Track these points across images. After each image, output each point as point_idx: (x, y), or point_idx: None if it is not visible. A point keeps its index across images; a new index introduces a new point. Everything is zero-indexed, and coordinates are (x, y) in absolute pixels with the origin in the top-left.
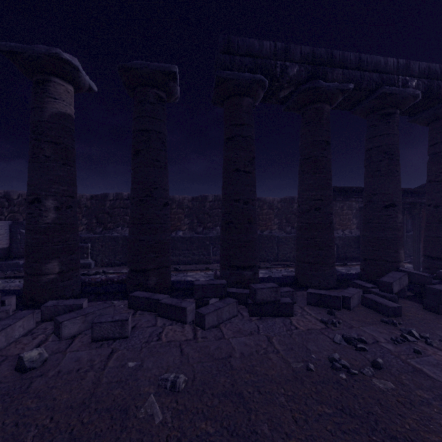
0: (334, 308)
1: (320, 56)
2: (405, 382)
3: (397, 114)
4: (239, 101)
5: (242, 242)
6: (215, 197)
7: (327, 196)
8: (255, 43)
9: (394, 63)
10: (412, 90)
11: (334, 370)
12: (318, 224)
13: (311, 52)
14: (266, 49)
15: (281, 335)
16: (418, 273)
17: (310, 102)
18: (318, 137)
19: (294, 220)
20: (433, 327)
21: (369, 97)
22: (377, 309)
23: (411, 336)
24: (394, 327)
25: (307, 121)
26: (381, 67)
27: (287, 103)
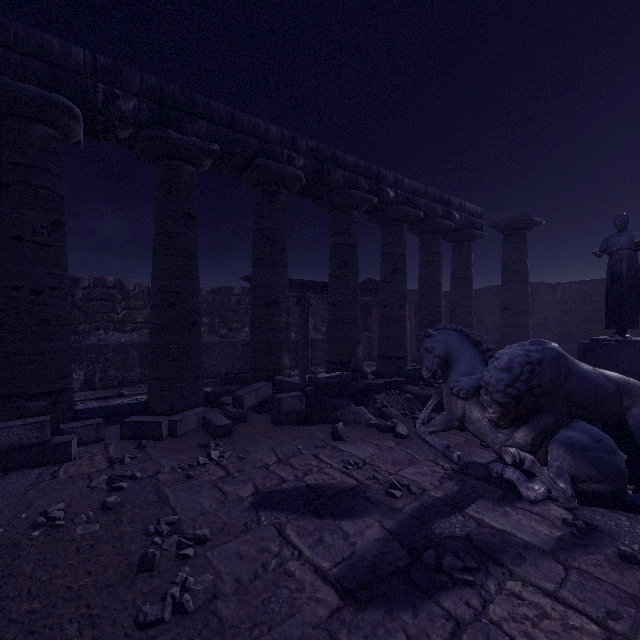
0: (155, 438)
1: (173, 96)
2: (124, 518)
3: (283, 195)
4: (25, 127)
5: (25, 356)
6: (95, 281)
7: (185, 288)
8: (54, 43)
9: (277, 133)
10: (294, 170)
11: (33, 528)
12: (172, 326)
13: (159, 86)
14: (76, 59)
15: (7, 495)
16: (289, 381)
17: (162, 156)
18: (174, 206)
19: (232, 319)
20: (252, 443)
21: (249, 167)
22: (210, 431)
23: (209, 458)
24: (206, 450)
25: (160, 182)
26: (262, 133)
27: (136, 149)
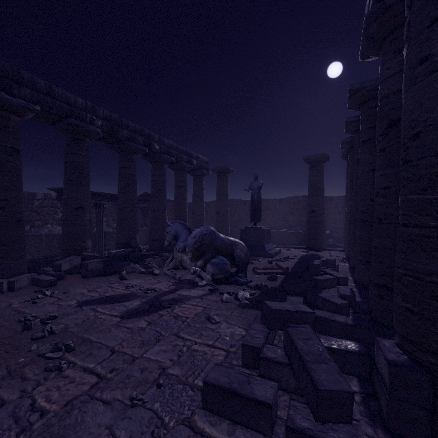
0: None
1: (3, 69)
2: (0, 321)
3: (87, 141)
4: None
5: None
6: None
7: (13, 197)
8: None
9: (83, 103)
10: (94, 128)
11: None
12: (2, 222)
13: None
14: None
15: None
16: (92, 255)
17: None
18: (3, 142)
19: (35, 218)
20: (70, 286)
21: (62, 121)
22: (39, 285)
23: (44, 295)
24: (40, 293)
25: None
26: (72, 102)
27: None
